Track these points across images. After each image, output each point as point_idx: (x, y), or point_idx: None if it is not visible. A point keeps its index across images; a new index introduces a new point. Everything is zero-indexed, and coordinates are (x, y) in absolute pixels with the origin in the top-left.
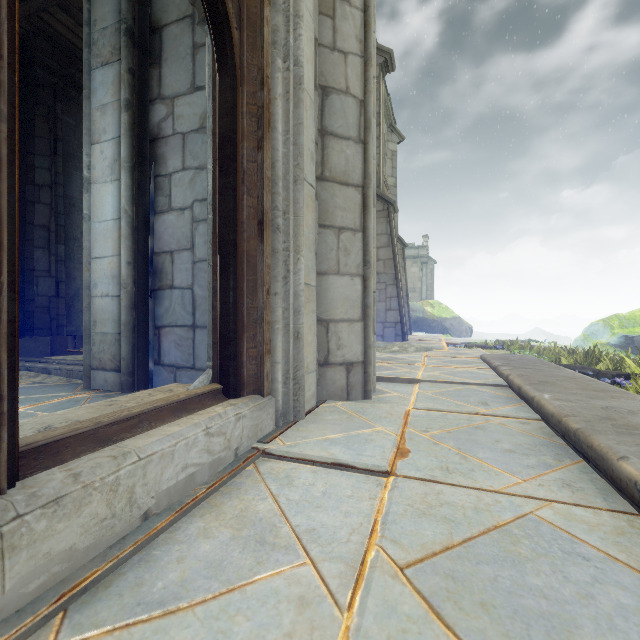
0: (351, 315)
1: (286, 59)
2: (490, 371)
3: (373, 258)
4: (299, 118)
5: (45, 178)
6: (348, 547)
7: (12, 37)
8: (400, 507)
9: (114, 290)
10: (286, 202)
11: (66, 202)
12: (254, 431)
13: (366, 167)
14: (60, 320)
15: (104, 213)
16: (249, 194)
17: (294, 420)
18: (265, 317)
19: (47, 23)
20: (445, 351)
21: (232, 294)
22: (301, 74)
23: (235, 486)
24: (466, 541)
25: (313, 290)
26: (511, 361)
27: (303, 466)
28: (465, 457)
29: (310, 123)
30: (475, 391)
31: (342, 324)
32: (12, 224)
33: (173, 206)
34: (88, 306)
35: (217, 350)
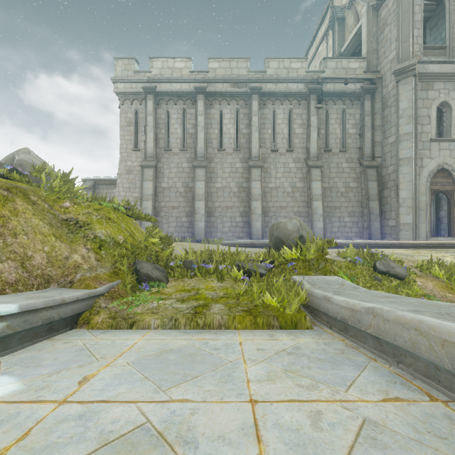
0: None
1: None
2: None
3: None
4: None
5: None
6: None
7: (431, 214)
8: None
9: (431, 224)
10: None
11: None
12: (452, 240)
13: None
14: None
15: None
16: (452, 214)
17: None
18: (454, 228)
19: None
20: None
21: (450, 226)
22: None
23: None
24: None
25: None
26: None
27: None
28: None
29: None
30: None
31: None
32: (431, 224)
33: (443, 210)
34: None
35: (448, 232)
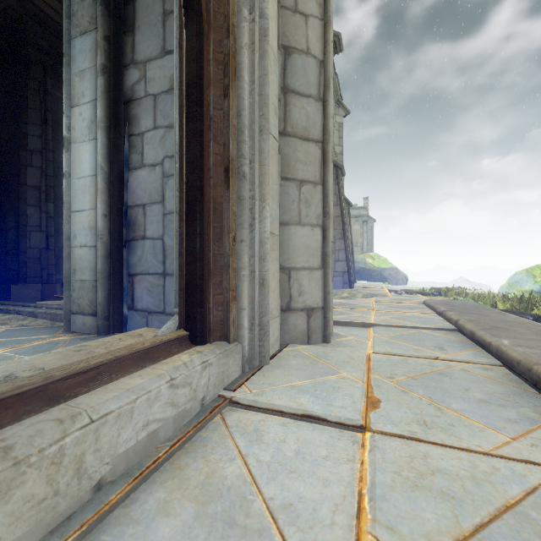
0: (311, 263)
1: (252, 11)
2: (436, 316)
3: (331, 210)
4: (264, 69)
5: (36, 144)
6: (334, 533)
7: None
8: (386, 475)
9: (91, 241)
10: (252, 151)
11: (55, 166)
12: (220, 378)
13: (325, 123)
14: (50, 269)
15: (82, 170)
16: (215, 141)
17: (259, 365)
18: (231, 264)
19: (37, 7)
20: (389, 297)
21: (198, 240)
22: (266, 26)
23: (201, 442)
24: (478, 530)
25: (276, 239)
26: (455, 306)
27: (271, 417)
28: (439, 408)
29: (274, 78)
30: (428, 335)
31: (303, 272)
32: None
33: (145, 162)
34: (68, 256)
35: (184, 296)
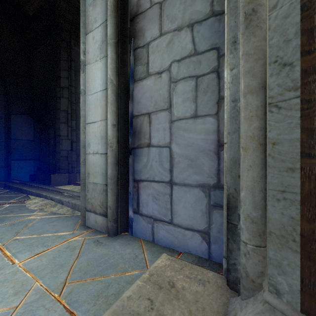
0: None
1: None
2: None
3: None
4: None
5: (65, 83)
6: None
7: None
8: None
9: (102, 148)
10: None
11: (76, 96)
12: None
13: None
14: (73, 164)
15: (95, 86)
16: None
17: None
18: None
19: None
20: None
21: None
22: None
23: None
24: None
25: None
26: None
27: None
28: None
29: None
30: None
31: None
32: None
33: (150, 71)
34: (84, 161)
35: None
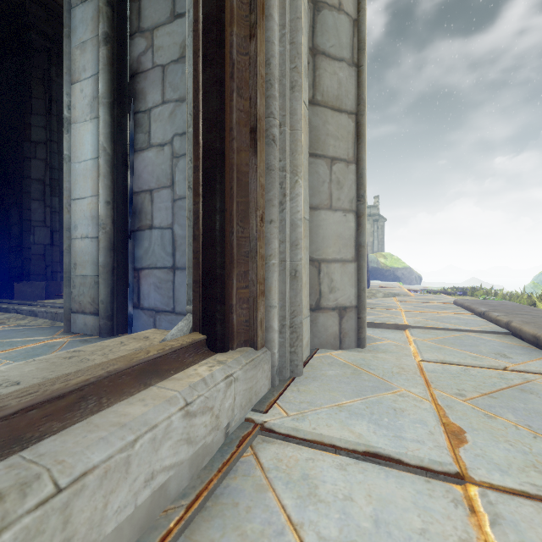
0: (344, 255)
1: None
2: (476, 317)
3: None
4: (297, 11)
5: (41, 136)
6: None
7: None
8: None
9: (93, 231)
10: (282, 111)
11: (60, 158)
12: (248, 396)
13: (360, 92)
14: (54, 266)
15: (84, 153)
16: (239, 94)
17: (290, 376)
18: (259, 249)
19: None
20: (413, 297)
21: (218, 218)
22: None
23: (229, 498)
24: None
25: (306, 224)
26: (495, 306)
27: (322, 455)
28: None
29: (304, 32)
30: (478, 339)
31: (334, 264)
32: None
33: (152, 142)
34: (68, 248)
35: (199, 290)
